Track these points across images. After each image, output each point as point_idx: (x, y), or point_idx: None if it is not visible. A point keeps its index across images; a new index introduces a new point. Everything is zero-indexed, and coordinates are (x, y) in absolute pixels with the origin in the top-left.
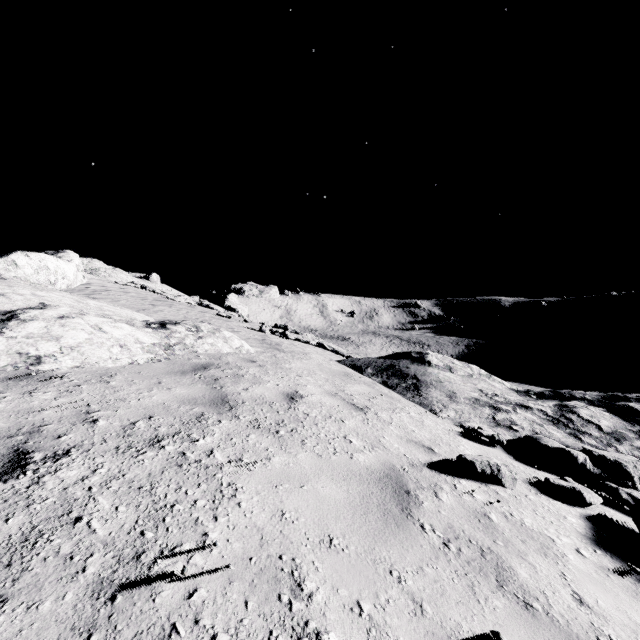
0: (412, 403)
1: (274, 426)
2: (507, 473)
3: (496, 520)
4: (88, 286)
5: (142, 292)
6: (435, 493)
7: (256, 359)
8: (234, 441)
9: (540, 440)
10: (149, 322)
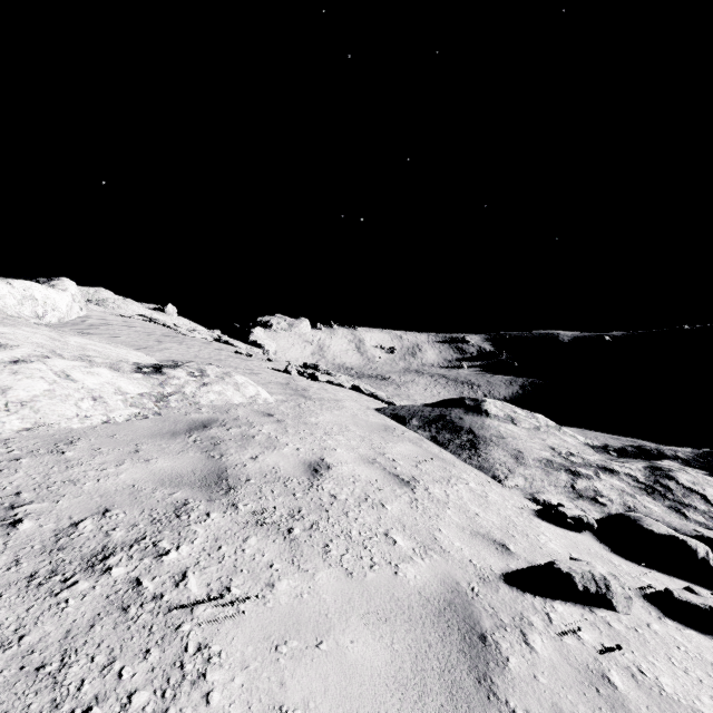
0: (469, 467)
1: (286, 520)
2: (619, 590)
3: (622, 686)
4: (85, 319)
5: (150, 326)
6: (523, 635)
7: (274, 411)
8: (223, 552)
9: (641, 522)
10: (141, 365)
